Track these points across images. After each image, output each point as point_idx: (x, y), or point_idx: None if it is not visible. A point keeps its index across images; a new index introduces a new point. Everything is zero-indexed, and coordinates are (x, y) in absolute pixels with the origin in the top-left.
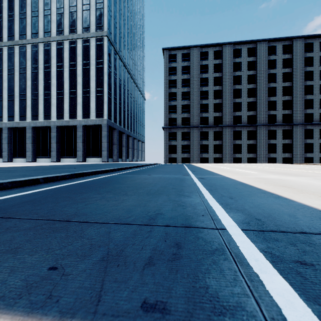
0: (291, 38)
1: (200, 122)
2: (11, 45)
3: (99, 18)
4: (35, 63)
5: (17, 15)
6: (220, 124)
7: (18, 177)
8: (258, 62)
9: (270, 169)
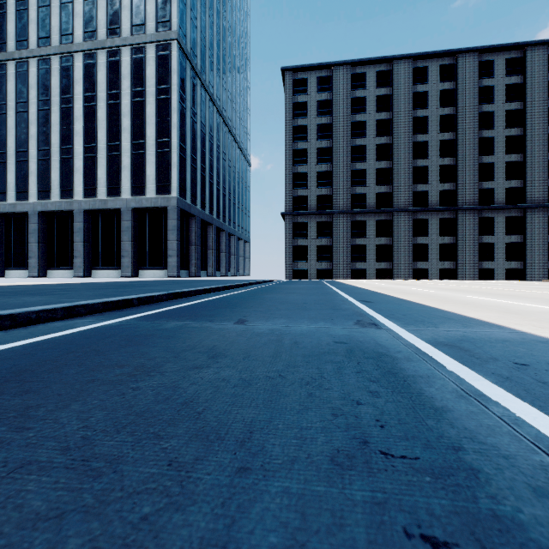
0: (523, 46)
1: (352, 203)
2: (1, 61)
3: (163, 6)
4: (45, 93)
5: (12, 4)
6: (389, 207)
7: None
8: (460, 91)
9: (546, 294)
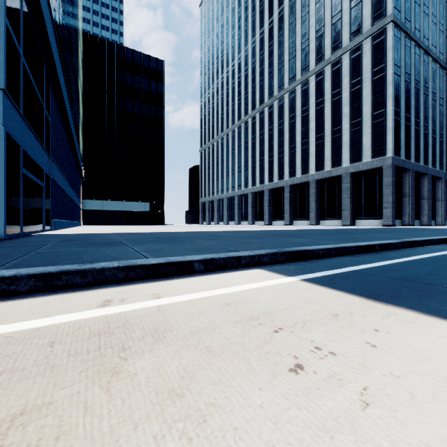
0: None
1: None
2: (271, 103)
3: (377, 2)
4: (292, 111)
5: (276, 68)
6: None
7: (343, 241)
8: None
9: None
